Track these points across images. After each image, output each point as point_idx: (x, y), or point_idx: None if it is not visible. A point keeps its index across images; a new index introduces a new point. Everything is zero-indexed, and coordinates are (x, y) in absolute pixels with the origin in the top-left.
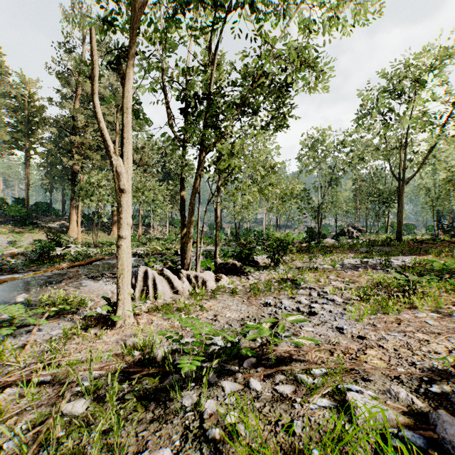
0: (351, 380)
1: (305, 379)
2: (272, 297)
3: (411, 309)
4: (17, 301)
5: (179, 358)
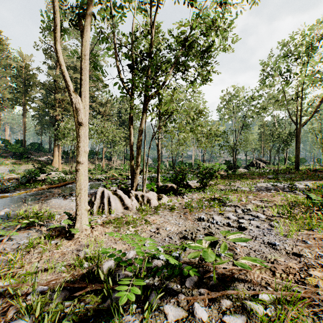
0: (310, 313)
1: (256, 309)
2: (204, 213)
3: None
4: (0, 214)
5: (119, 282)
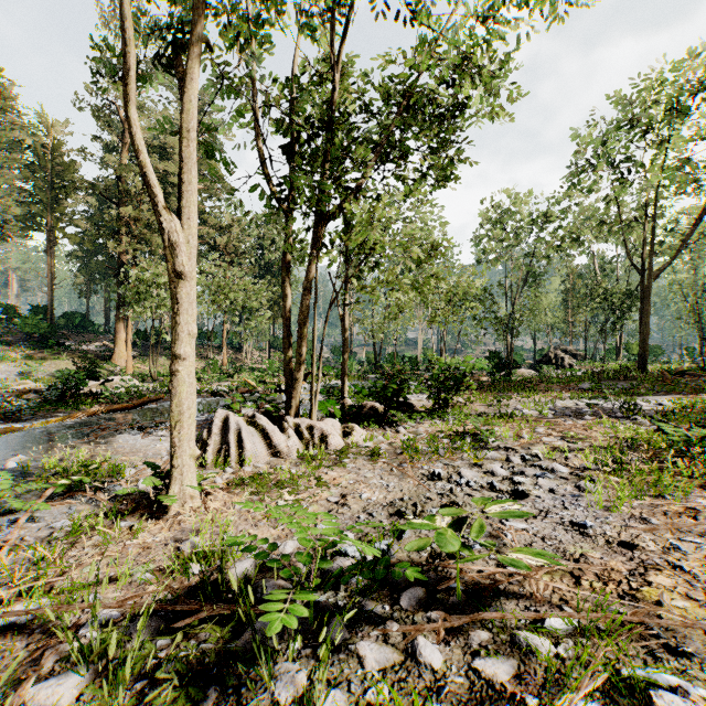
0: (641, 651)
1: (537, 646)
2: (442, 464)
3: (705, 489)
4: (7, 467)
5: (268, 596)
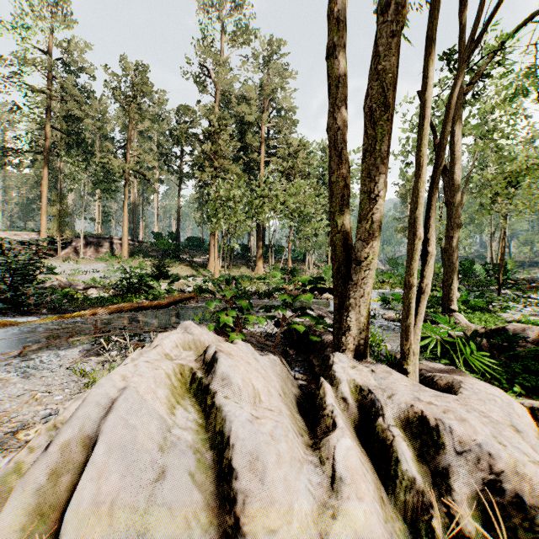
0: None
1: None
2: None
3: None
4: None
5: None
